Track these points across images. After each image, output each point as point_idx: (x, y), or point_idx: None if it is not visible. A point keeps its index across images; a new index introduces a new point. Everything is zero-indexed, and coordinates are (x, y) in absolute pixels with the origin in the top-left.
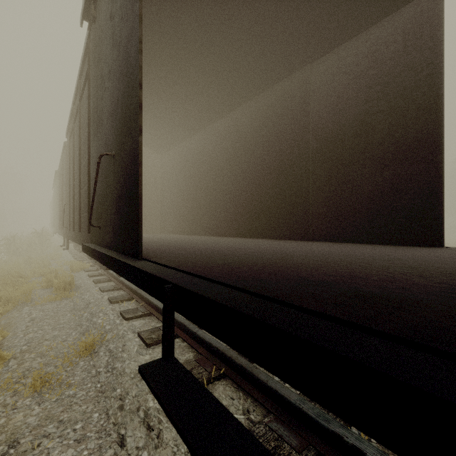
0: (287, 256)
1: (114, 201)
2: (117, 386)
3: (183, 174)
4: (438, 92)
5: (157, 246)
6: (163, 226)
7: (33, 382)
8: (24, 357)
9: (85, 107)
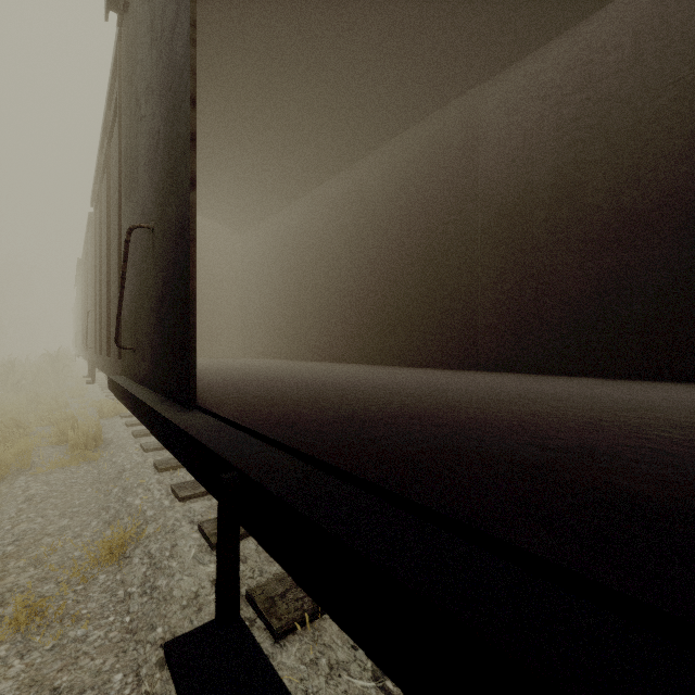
0: (449, 401)
1: (153, 307)
2: (157, 622)
3: (276, 265)
4: (694, 126)
5: (230, 380)
6: (245, 345)
7: (14, 615)
8: (7, 566)
9: (115, 155)
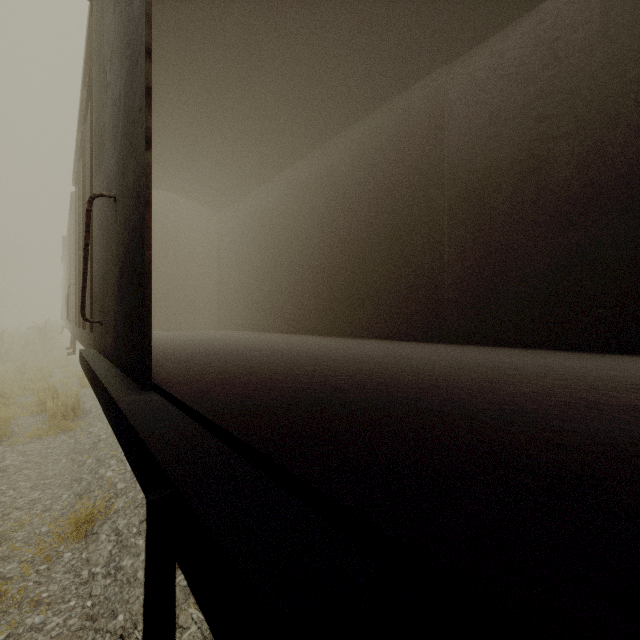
0: (426, 378)
1: (116, 279)
2: (119, 608)
3: (250, 242)
4: None
5: (199, 354)
6: (220, 318)
7: None
8: None
9: (89, 132)
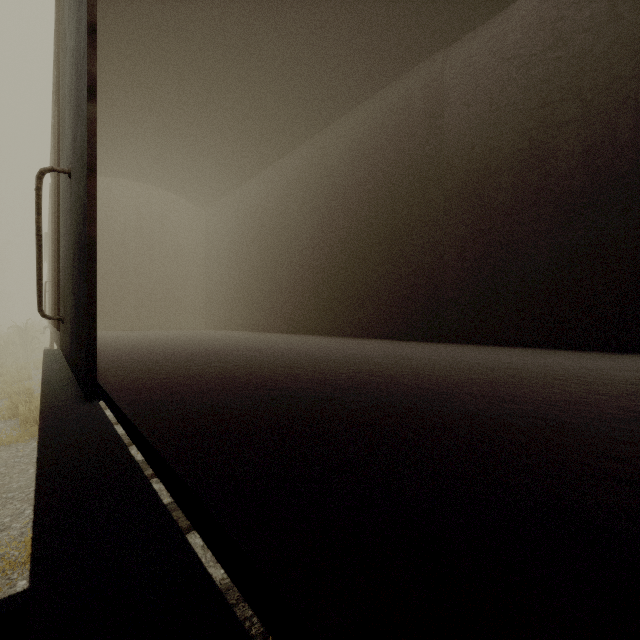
0: (430, 382)
1: (70, 268)
2: None
3: (238, 238)
4: None
5: (175, 354)
6: (208, 317)
7: None
8: None
9: None
